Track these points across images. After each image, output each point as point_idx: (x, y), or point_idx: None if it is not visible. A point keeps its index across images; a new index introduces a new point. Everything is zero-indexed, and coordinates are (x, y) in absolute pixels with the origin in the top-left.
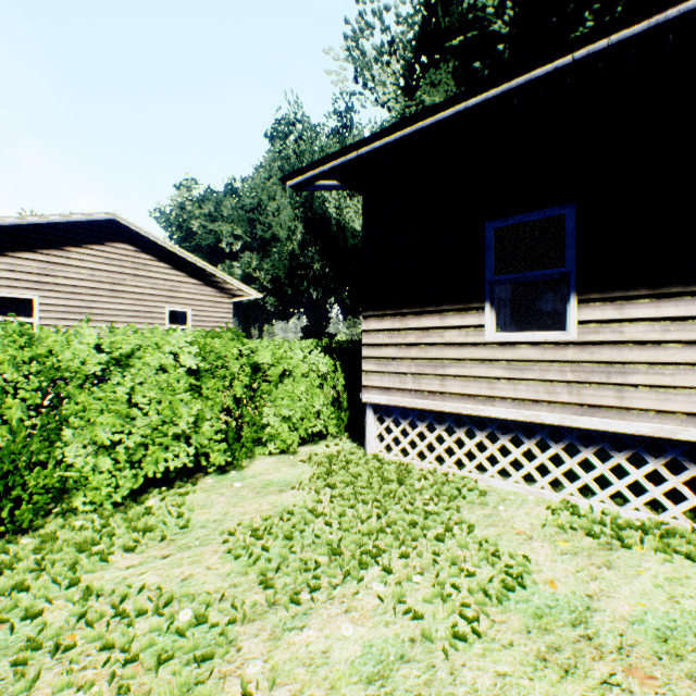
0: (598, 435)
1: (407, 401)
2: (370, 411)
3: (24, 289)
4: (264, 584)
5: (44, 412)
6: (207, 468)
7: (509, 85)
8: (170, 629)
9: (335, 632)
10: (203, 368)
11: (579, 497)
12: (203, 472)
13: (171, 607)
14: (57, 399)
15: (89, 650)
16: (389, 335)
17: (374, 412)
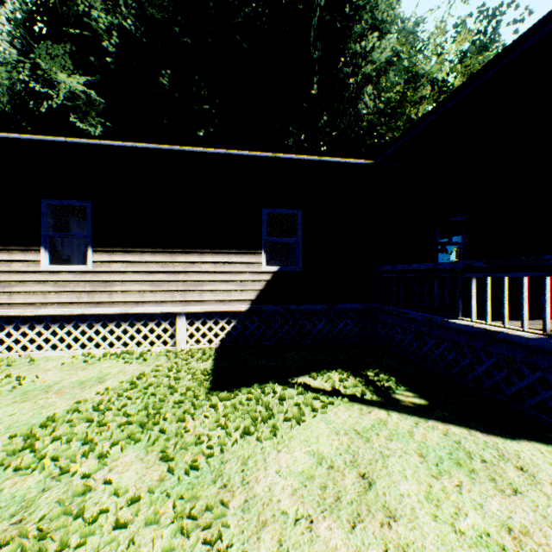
0: (104, 316)
1: None
2: None
3: None
4: None
5: None
6: None
7: (36, 137)
8: None
9: None
10: None
11: (95, 349)
12: None
13: None
14: None
15: None
16: None
17: None
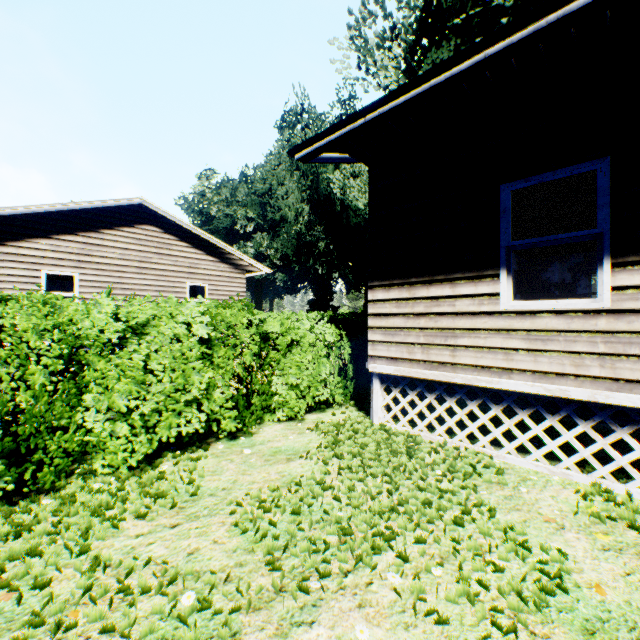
0: (637, 414)
1: (415, 372)
2: (376, 381)
3: (66, 267)
4: (271, 566)
5: (65, 378)
6: (218, 433)
7: (537, 25)
8: (172, 612)
9: (348, 632)
10: (215, 337)
11: (612, 481)
12: (215, 437)
13: (175, 585)
14: (77, 366)
15: (89, 632)
16: (397, 305)
17: (381, 382)
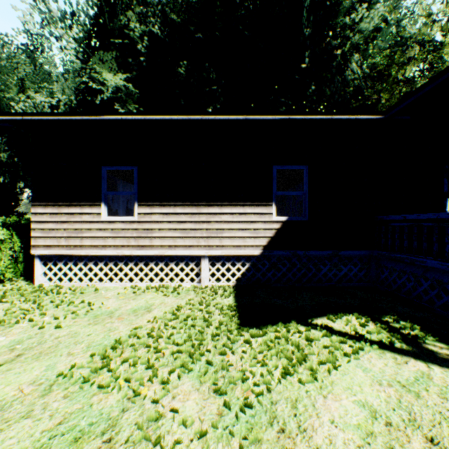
0: (146, 257)
1: (61, 252)
2: (38, 260)
3: None
4: None
5: None
6: None
7: (100, 117)
8: None
9: None
10: None
11: (139, 282)
12: None
13: None
14: None
15: None
16: (51, 216)
17: (41, 260)
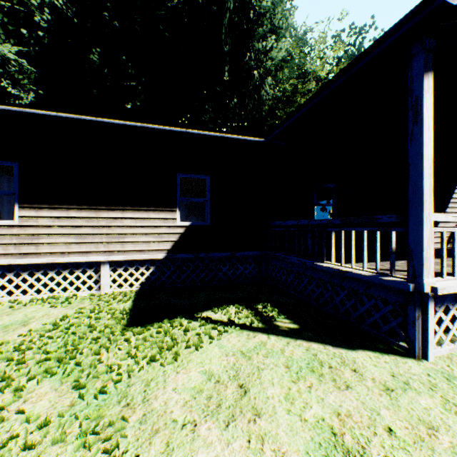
0: (31, 266)
1: None
2: None
3: None
4: None
5: None
6: None
7: None
8: None
9: None
10: None
11: (22, 296)
12: None
13: None
14: None
15: None
16: None
17: None
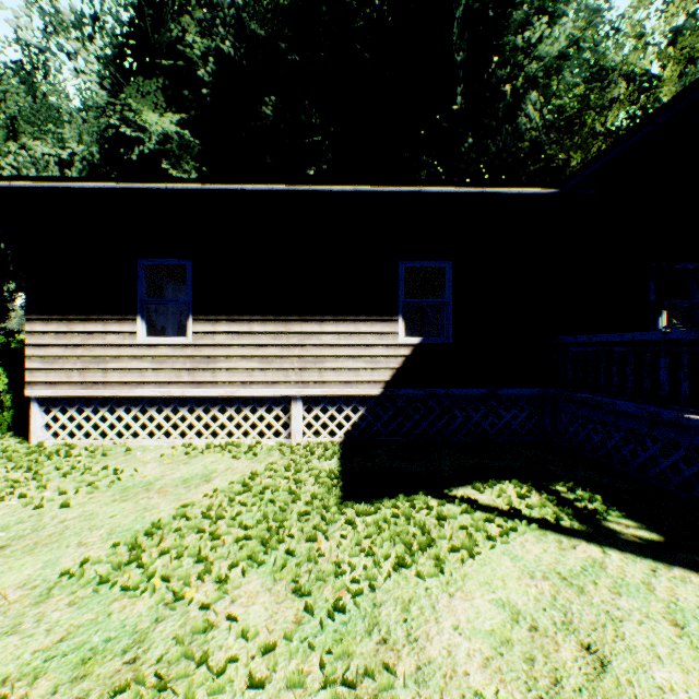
0: (206, 399)
1: (73, 392)
2: (36, 405)
3: None
4: None
5: None
6: None
7: (133, 185)
8: None
9: None
10: None
11: (196, 439)
12: None
13: None
14: None
15: None
16: (57, 337)
17: (41, 405)
